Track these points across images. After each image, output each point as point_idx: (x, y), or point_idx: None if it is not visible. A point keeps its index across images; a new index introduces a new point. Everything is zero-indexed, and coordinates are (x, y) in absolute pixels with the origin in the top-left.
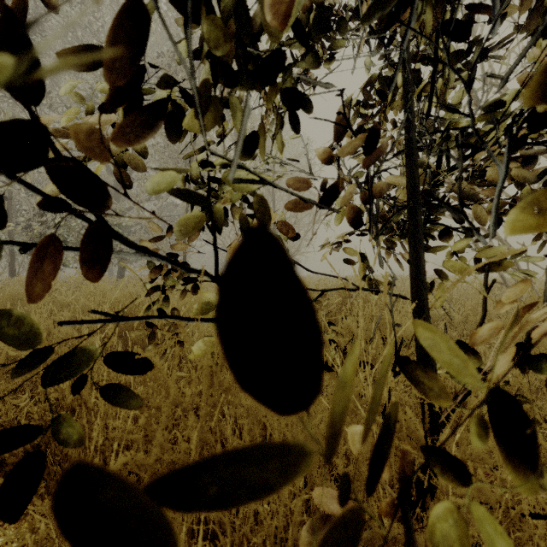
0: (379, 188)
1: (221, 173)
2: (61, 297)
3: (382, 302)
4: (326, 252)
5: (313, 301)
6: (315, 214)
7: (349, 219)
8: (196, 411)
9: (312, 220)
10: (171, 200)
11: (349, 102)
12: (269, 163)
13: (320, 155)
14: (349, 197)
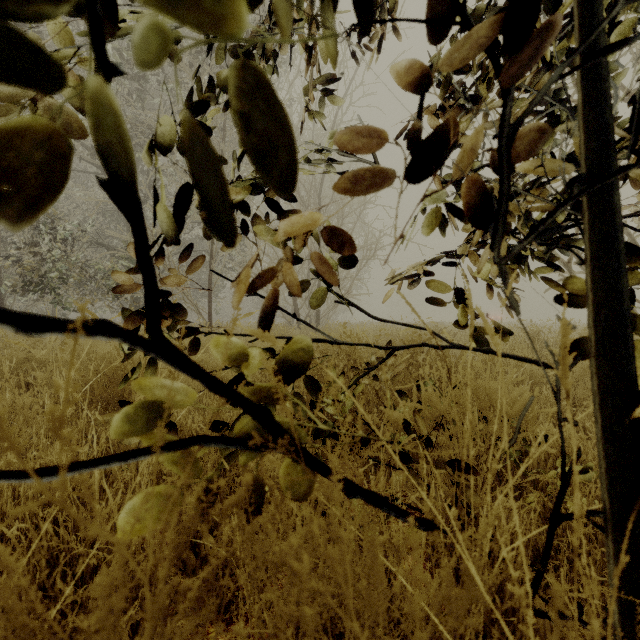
0: (528, 147)
1: (257, 201)
2: (38, 351)
3: (478, 364)
4: (391, 290)
5: (377, 364)
6: (399, 196)
7: (468, 210)
8: (191, 541)
9: (366, 255)
10: (196, 232)
11: (433, 58)
12: (311, 161)
13: (408, 78)
14: (469, 161)
